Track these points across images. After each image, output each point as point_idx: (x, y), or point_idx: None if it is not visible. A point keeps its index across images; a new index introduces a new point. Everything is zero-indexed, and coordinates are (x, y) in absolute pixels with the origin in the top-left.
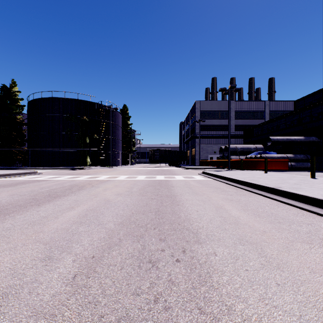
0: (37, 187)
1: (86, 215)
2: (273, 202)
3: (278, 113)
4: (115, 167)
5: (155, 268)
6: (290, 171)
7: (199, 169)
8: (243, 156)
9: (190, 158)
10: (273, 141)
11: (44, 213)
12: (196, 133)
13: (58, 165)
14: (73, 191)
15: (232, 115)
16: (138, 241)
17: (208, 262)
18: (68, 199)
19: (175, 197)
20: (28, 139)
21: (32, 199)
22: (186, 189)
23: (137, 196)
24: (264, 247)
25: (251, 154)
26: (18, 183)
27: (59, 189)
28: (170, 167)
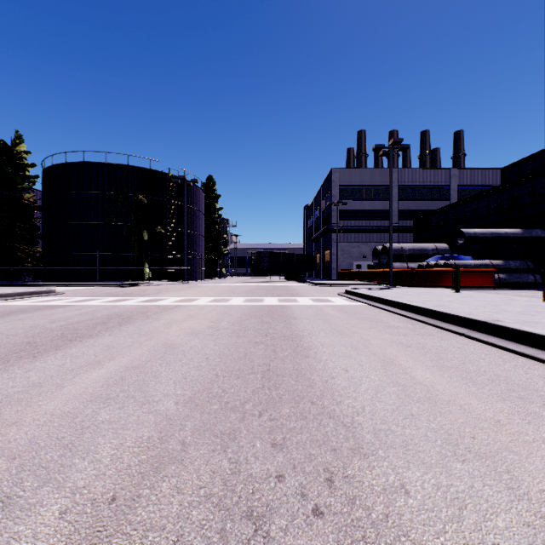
0: (45, 320)
1: (122, 381)
2: (491, 350)
3: (473, 189)
4: (194, 282)
5: (261, 538)
6: (499, 290)
7: (337, 286)
8: (413, 263)
9: (322, 266)
10: (468, 237)
11: (39, 375)
12: (331, 225)
13: (94, 279)
14: (110, 326)
15: (395, 194)
16: (224, 451)
17: (393, 516)
18: (95, 343)
19: (300, 339)
20: (42, 233)
21: (25, 344)
22: (320, 323)
23: (228, 336)
24: (514, 466)
25: (428, 260)
26: (13, 312)
27: (84, 322)
28: (288, 282)
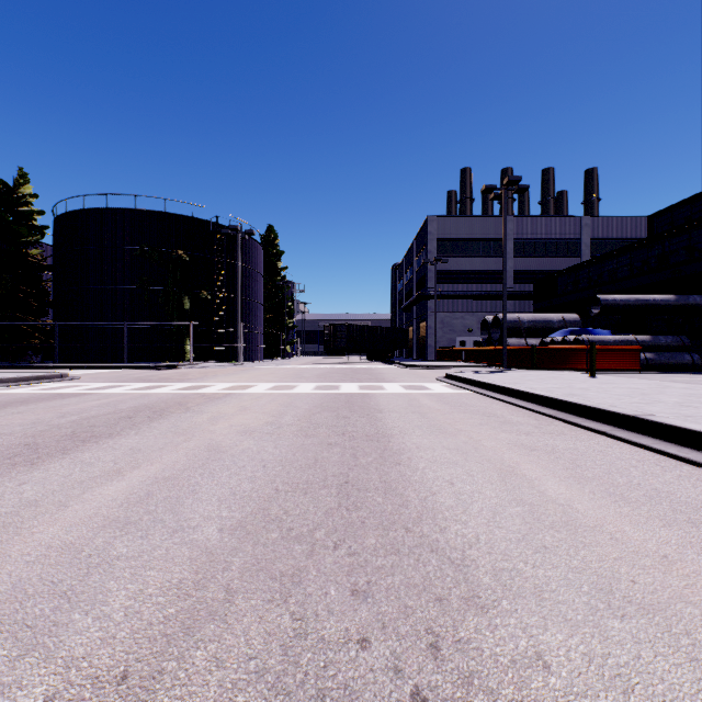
0: (52, 414)
1: (148, 498)
2: (644, 455)
3: (611, 243)
4: (249, 363)
5: None
6: (646, 374)
7: (436, 369)
8: (534, 338)
9: (415, 343)
10: (606, 305)
11: (36, 489)
12: (428, 289)
13: (121, 360)
14: (137, 422)
15: (509, 249)
16: (285, 601)
17: None
18: (116, 445)
19: (388, 439)
20: (54, 300)
21: (23, 446)
22: (415, 418)
23: (293, 436)
24: (695, 625)
25: (552, 335)
26: (11, 403)
27: (104, 416)
28: (372, 363)
